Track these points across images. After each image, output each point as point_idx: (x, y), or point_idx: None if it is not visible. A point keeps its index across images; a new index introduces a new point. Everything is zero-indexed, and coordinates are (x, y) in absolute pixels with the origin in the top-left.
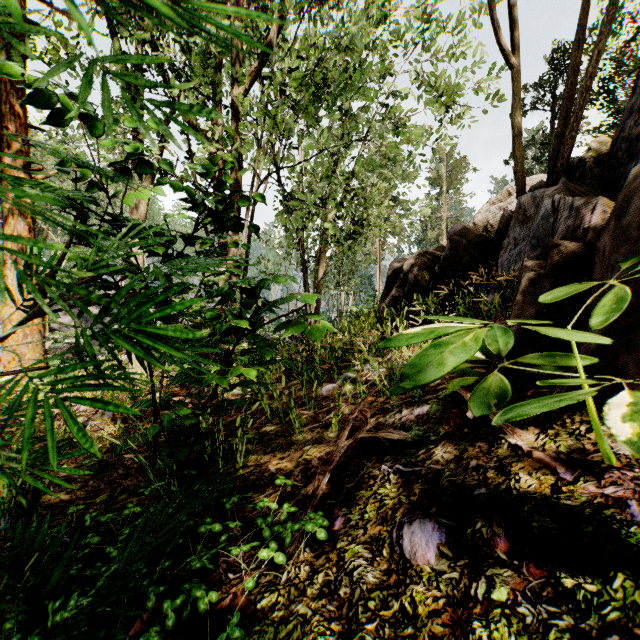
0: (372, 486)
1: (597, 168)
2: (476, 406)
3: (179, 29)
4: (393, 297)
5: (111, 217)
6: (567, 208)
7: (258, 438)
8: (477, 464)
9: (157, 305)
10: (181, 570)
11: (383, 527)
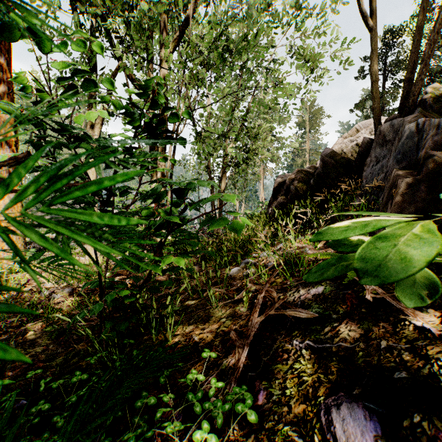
0: (287, 360)
1: (435, 105)
2: (406, 296)
3: (122, 8)
4: (279, 203)
5: (60, 126)
6: (433, 127)
7: (182, 310)
8: (387, 345)
9: (102, 205)
10: (120, 440)
11: (307, 406)
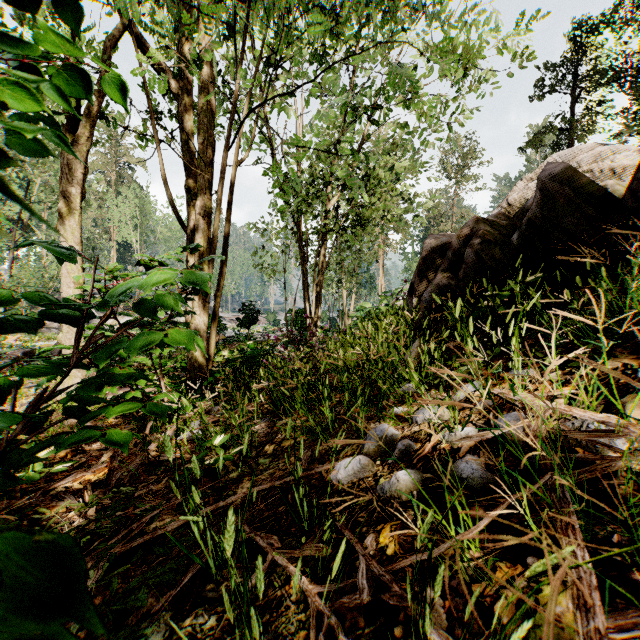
0: None
1: None
2: None
3: None
4: (439, 286)
5: None
6: None
7: None
8: None
9: None
10: None
11: None
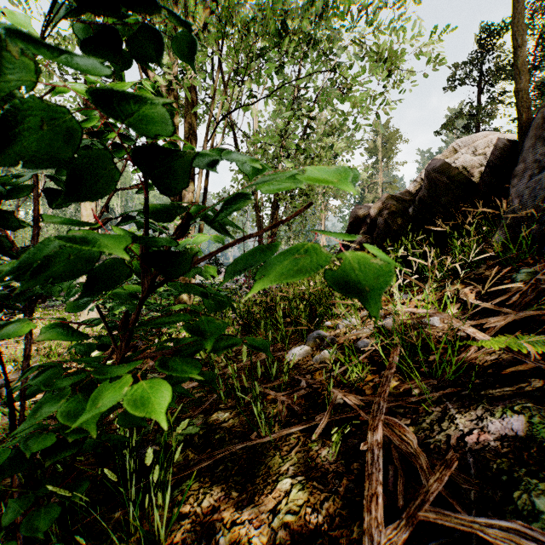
0: None
1: None
2: None
3: None
4: (360, 243)
5: None
6: None
7: (205, 435)
8: None
9: None
10: None
11: None
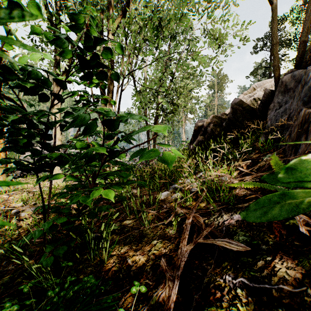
0: (221, 301)
1: None
2: None
3: None
4: (198, 141)
5: None
6: None
7: (120, 229)
8: None
9: (41, 138)
10: None
11: None
